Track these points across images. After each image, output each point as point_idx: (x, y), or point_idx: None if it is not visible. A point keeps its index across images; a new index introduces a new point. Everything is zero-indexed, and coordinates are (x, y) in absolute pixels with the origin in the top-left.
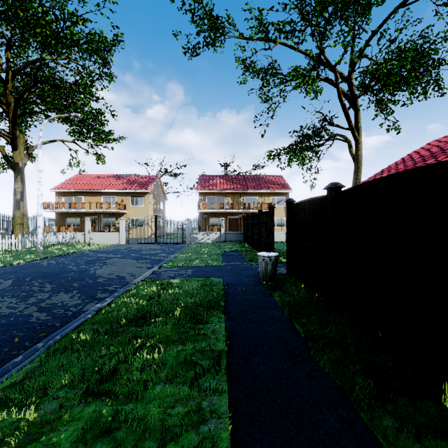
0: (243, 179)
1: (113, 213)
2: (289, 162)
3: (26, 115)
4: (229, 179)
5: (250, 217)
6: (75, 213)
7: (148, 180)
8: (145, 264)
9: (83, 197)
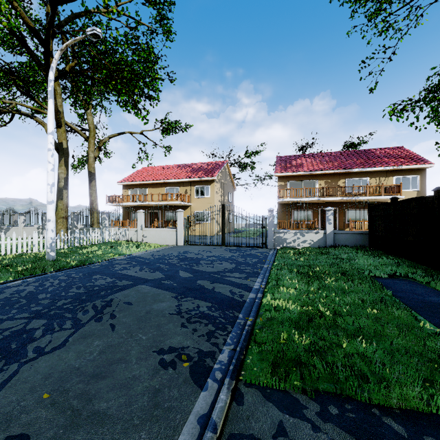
0: (341, 155)
1: (177, 206)
2: (434, 116)
3: (78, 92)
4: (318, 157)
5: (412, 201)
6: (139, 206)
7: (215, 167)
8: (193, 333)
9: (147, 189)
